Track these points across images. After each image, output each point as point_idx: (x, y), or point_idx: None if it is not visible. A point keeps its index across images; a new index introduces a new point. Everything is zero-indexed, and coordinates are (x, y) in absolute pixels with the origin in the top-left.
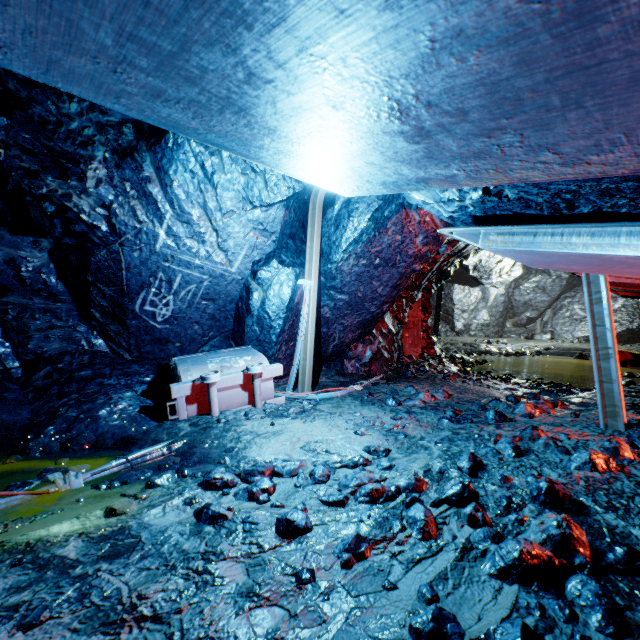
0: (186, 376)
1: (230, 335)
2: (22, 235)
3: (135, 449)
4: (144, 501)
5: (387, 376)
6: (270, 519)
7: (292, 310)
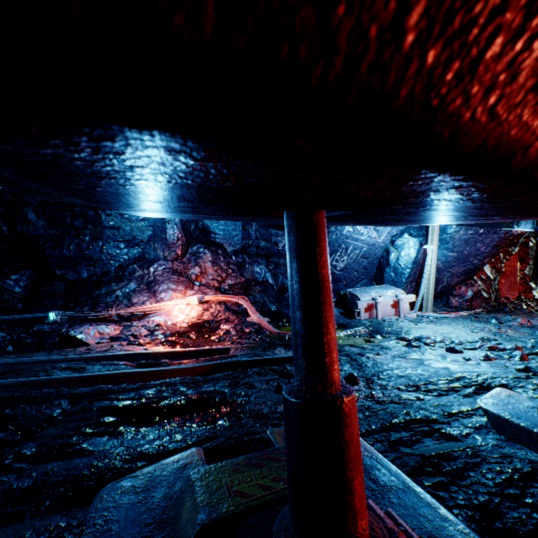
0: (362, 298)
1: (372, 278)
2: (280, 230)
3: (349, 328)
4: (377, 341)
5: (486, 310)
6: (440, 349)
7: (416, 263)
